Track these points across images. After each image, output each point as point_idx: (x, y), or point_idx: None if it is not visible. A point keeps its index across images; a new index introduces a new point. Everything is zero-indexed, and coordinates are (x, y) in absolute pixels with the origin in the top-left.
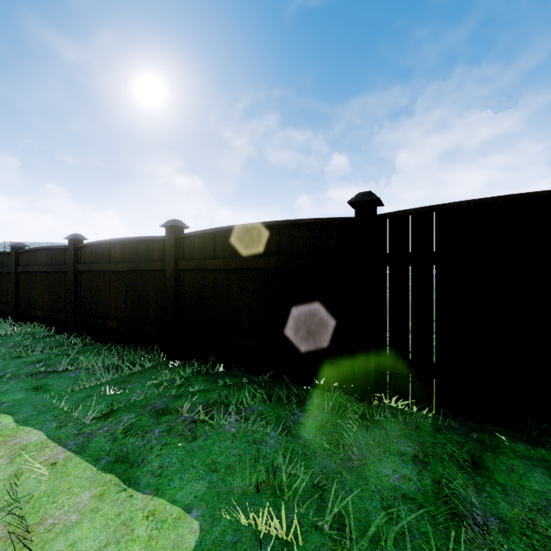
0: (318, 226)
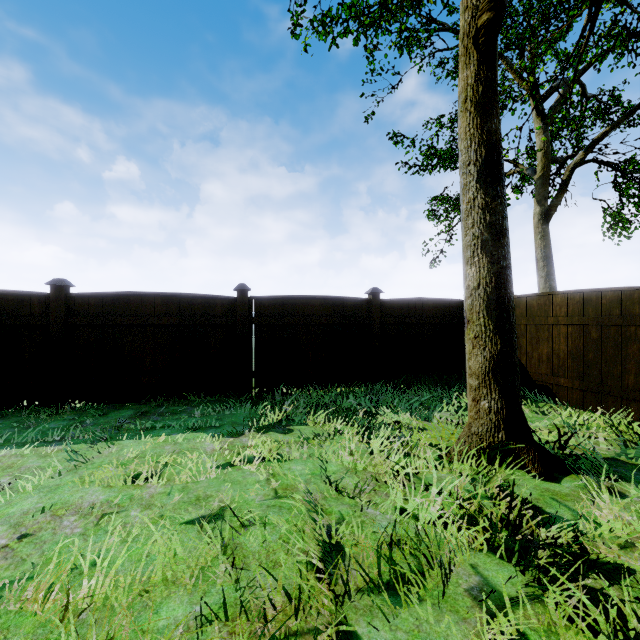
0: (23, 296)
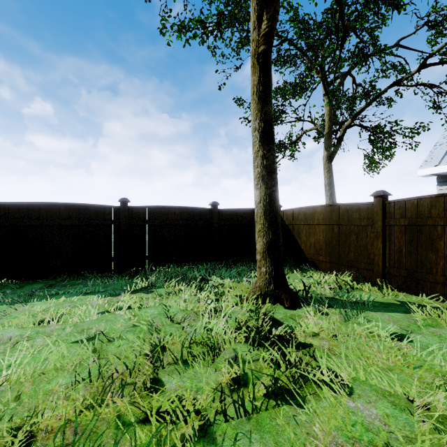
0: None
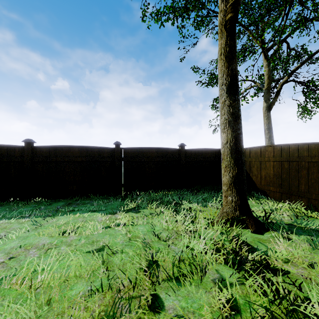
0: (11, 147)
